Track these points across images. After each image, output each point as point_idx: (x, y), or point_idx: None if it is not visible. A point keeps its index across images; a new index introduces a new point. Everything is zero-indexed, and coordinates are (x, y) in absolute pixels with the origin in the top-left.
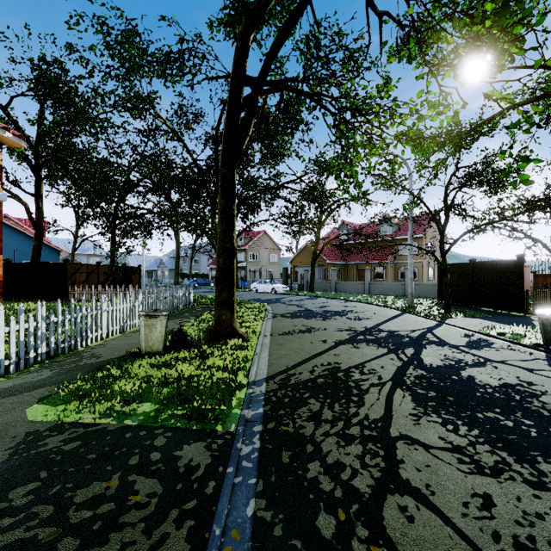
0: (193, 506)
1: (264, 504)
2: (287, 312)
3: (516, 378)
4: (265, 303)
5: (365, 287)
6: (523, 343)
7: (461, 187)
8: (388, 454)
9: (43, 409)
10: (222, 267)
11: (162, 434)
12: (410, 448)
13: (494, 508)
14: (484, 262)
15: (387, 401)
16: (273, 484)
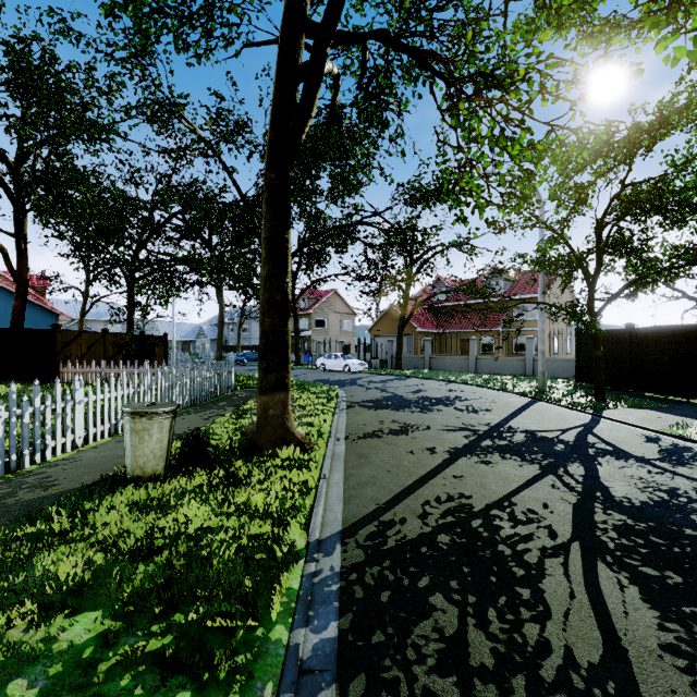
0: None
1: None
2: (368, 399)
3: None
4: (336, 386)
5: (470, 363)
6: None
7: (620, 218)
8: None
9: None
10: (269, 332)
11: None
12: None
13: None
14: (648, 328)
15: (594, 602)
16: None
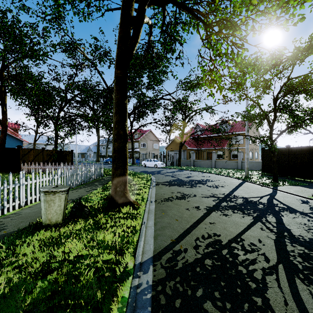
0: None
1: None
2: (166, 180)
3: None
4: (150, 174)
5: (212, 163)
6: None
7: (285, 95)
8: None
9: None
10: (117, 149)
11: None
12: None
13: None
14: (297, 147)
15: (300, 307)
16: None
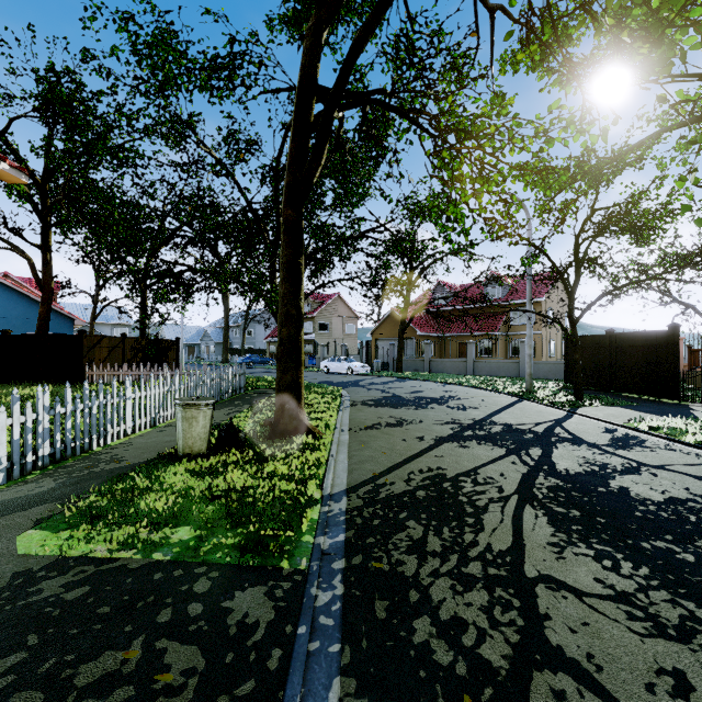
0: (249, 691)
1: (354, 687)
2: (370, 398)
3: (685, 490)
4: (340, 387)
5: (468, 365)
6: (684, 440)
7: (596, 235)
8: (526, 605)
9: (40, 536)
10: (286, 340)
11: (205, 574)
12: (556, 596)
13: (693, 694)
14: (625, 333)
15: (515, 524)
16: (365, 653)
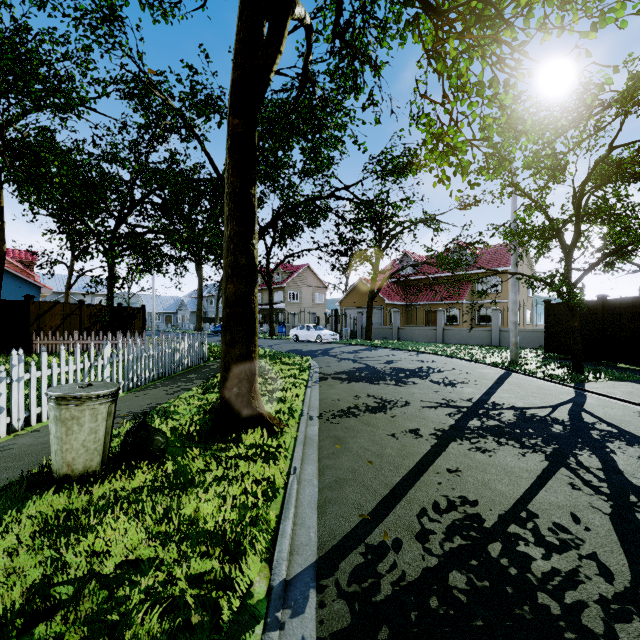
0: None
1: None
2: (341, 370)
3: None
4: (309, 356)
5: (438, 334)
6: None
7: (599, 186)
8: None
9: None
10: (232, 300)
11: None
12: None
13: None
14: (622, 298)
15: None
16: None
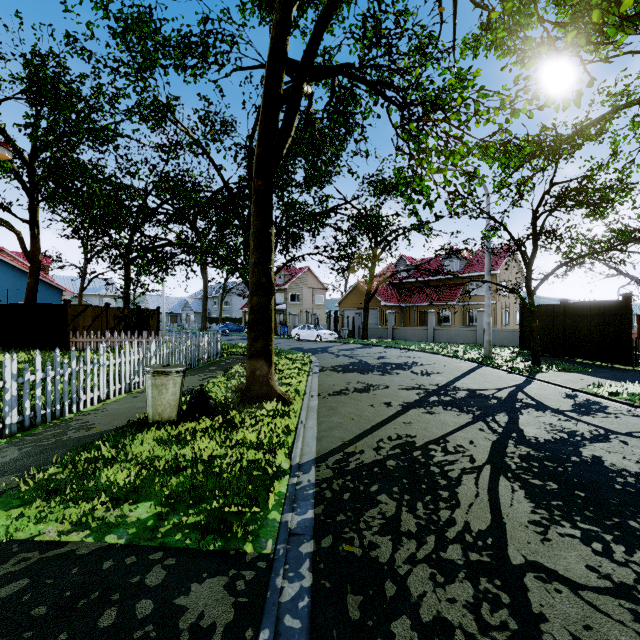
0: None
1: None
2: (337, 364)
3: None
4: (310, 353)
5: (429, 333)
6: None
7: (552, 210)
8: (517, 601)
9: None
10: (256, 308)
11: (160, 561)
12: (548, 590)
13: None
14: (579, 303)
15: (492, 498)
16: None
